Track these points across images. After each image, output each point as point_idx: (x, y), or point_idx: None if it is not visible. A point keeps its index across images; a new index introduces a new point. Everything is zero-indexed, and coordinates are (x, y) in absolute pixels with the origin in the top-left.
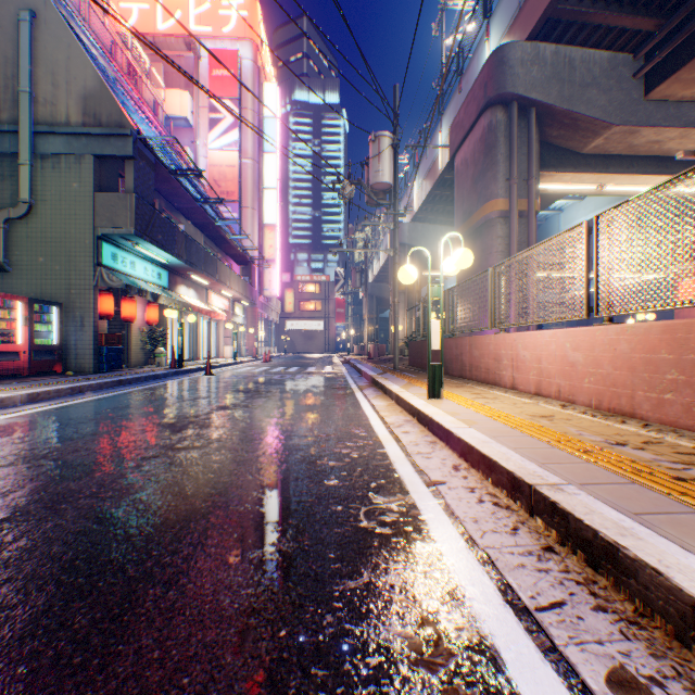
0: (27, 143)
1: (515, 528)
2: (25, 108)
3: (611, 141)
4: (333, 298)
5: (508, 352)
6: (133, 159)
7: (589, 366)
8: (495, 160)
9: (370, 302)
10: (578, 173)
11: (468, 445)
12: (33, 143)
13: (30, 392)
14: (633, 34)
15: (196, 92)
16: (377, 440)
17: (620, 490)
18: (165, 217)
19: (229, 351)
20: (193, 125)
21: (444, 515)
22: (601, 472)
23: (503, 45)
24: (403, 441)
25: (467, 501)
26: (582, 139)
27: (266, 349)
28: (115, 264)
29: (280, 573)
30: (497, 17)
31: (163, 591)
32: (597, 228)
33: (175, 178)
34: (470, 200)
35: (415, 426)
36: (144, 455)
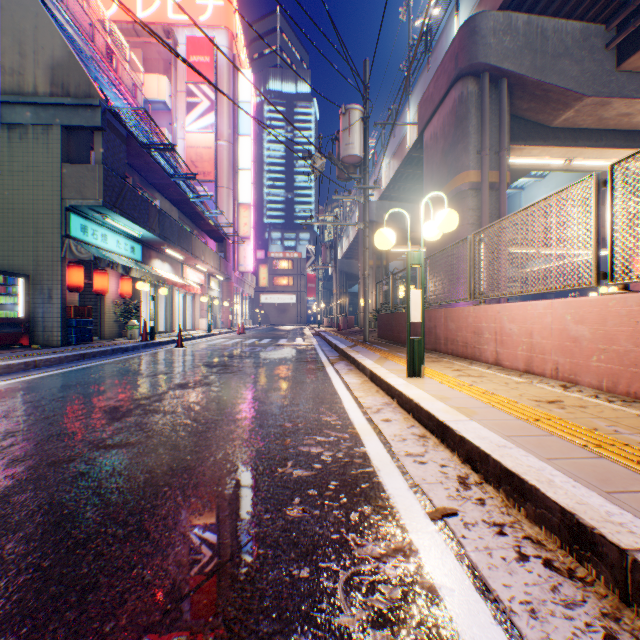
0: None
1: (610, 636)
2: None
3: (582, 114)
4: (305, 273)
5: (491, 325)
6: (101, 130)
7: (598, 342)
8: (466, 131)
9: (340, 277)
10: (547, 146)
11: (479, 451)
12: None
13: None
14: (606, 4)
15: (173, 77)
16: (353, 432)
17: None
18: (137, 191)
19: (205, 323)
20: (171, 108)
21: (474, 592)
22: None
23: (475, 14)
24: (385, 434)
25: (501, 556)
26: (553, 112)
27: (241, 321)
28: (85, 236)
29: None
30: None
31: None
32: (612, 180)
33: (147, 153)
34: (440, 173)
35: (396, 411)
36: (57, 458)
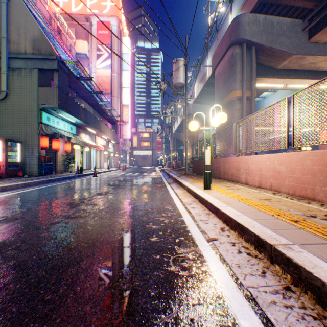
0: (5, 63)
1: (263, 272)
2: (4, 45)
3: (291, 63)
4: (156, 140)
5: (244, 165)
6: (57, 71)
7: (288, 173)
8: (235, 71)
9: (173, 142)
10: (275, 78)
11: (229, 217)
12: (8, 63)
13: (2, 186)
14: (302, 10)
15: (90, 41)
16: (178, 212)
17: (326, 248)
18: (74, 100)
19: (106, 165)
20: (89, 57)
21: (219, 262)
22: (309, 236)
23: (239, 15)
24: (192, 213)
25: (232, 252)
26: (277, 62)
27: (124, 164)
28: (49, 122)
29: (119, 309)
30: (236, 2)
31: (39, 325)
32: (293, 101)
33: (79, 81)
34: (222, 91)
35: (198, 204)
36: (52, 221)
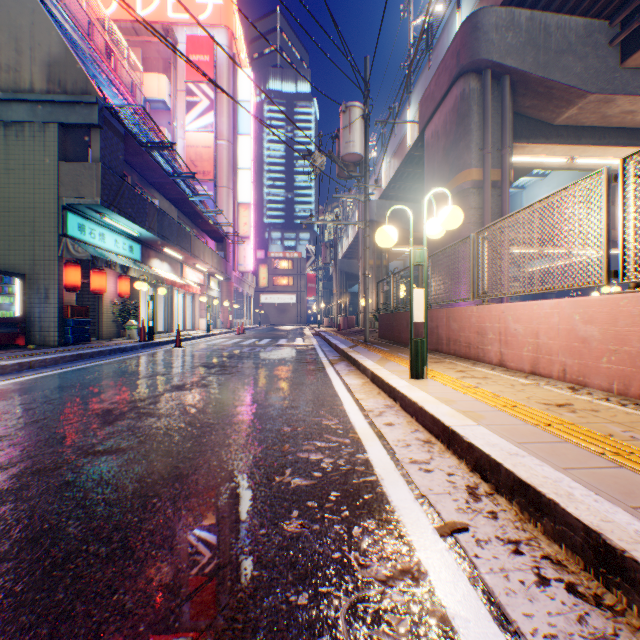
0: None
1: None
2: None
3: (585, 111)
4: (305, 273)
5: (495, 325)
6: (99, 127)
7: (609, 342)
8: (468, 129)
9: (340, 277)
10: (550, 144)
11: (489, 459)
12: None
13: None
14: None
15: (173, 76)
16: (355, 437)
17: None
18: (135, 189)
19: (204, 323)
20: (171, 107)
21: (492, 623)
22: None
23: (477, 10)
24: (388, 439)
25: (519, 579)
26: (555, 109)
27: (241, 321)
28: (82, 235)
29: None
30: None
31: None
32: (623, 174)
33: (146, 151)
34: (441, 171)
35: (399, 414)
36: (42, 466)
